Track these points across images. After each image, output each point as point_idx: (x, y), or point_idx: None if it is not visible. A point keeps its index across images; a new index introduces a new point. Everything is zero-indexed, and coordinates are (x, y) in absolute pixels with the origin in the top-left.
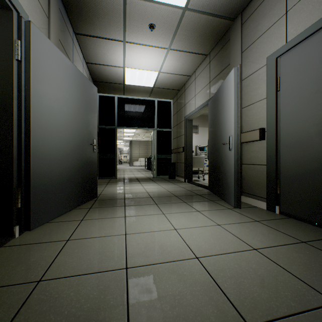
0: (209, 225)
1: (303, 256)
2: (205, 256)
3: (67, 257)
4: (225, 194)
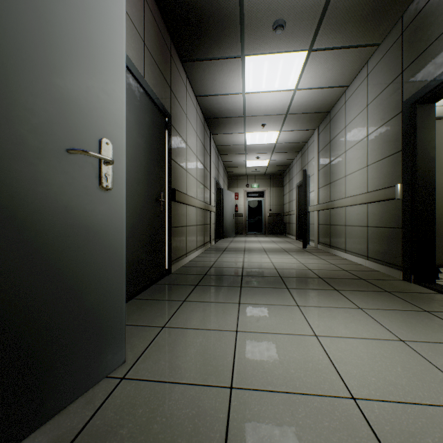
0: (254, 332)
1: (212, 296)
2: (290, 305)
3: (437, 322)
4: (48, 388)
